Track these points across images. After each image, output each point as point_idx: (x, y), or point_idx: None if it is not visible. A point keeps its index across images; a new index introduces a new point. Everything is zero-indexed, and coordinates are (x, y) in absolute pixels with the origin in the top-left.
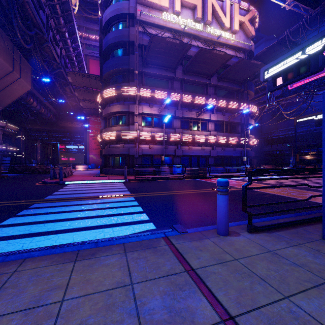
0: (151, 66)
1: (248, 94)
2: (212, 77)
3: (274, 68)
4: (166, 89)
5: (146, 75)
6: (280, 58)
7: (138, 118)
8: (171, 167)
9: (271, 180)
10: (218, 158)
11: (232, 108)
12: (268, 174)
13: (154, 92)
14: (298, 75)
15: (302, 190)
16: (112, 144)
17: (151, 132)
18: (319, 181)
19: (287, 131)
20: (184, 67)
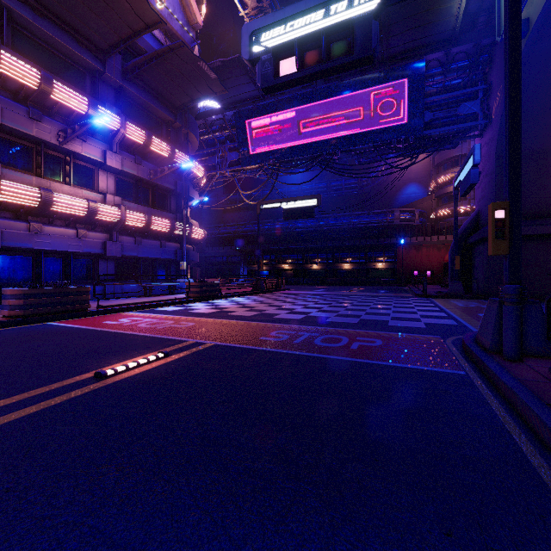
0: None
1: (189, 140)
2: (109, 59)
3: (275, 32)
4: None
5: None
6: (290, 8)
7: None
8: None
9: (240, 307)
10: (124, 261)
11: (159, 154)
12: (227, 295)
13: None
14: (328, 61)
15: (315, 326)
16: None
17: None
18: (300, 301)
19: (236, 228)
20: None
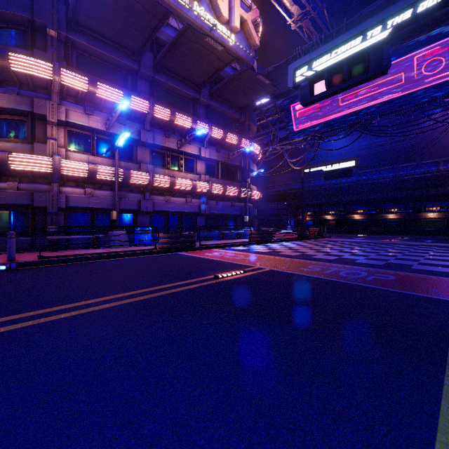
0: (89, 34)
1: (249, 129)
2: (202, 89)
3: (311, 66)
4: (122, 87)
5: (78, 49)
6: (321, 48)
7: (58, 131)
8: (132, 232)
9: (287, 249)
10: (210, 217)
11: (231, 143)
12: (277, 240)
13: (95, 84)
14: (350, 79)
15: (343, 264)
16: None
17: (87, 163)
18: (337, 247)
19: (285, 187)
20: (157, 57)
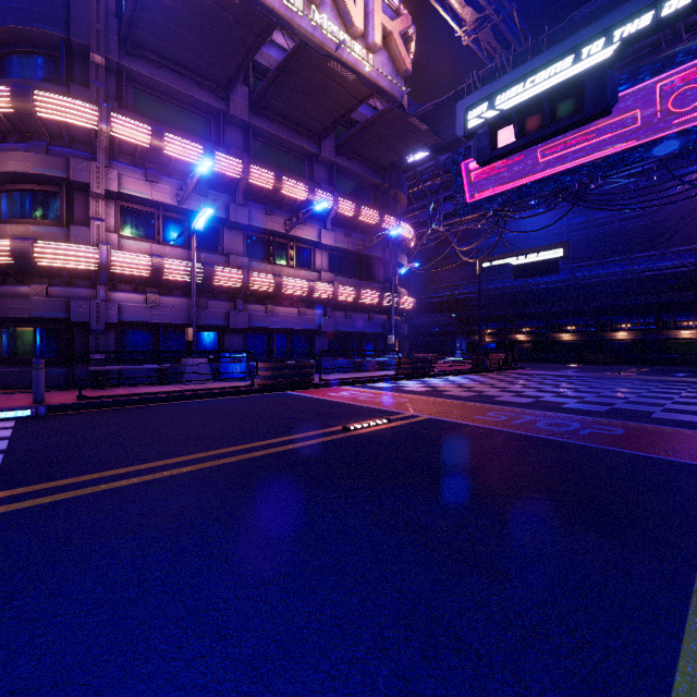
0: (153, 59)
1: (397, 200)
2: (324, 140)
3: (492, 103)
4: (201, 140)
5: (136, 82)
6: (508, 76)
7: (106, 207)
8: (217, 360)
9: (455, 387)
10: (336, 336)
11: (368, 223)
12: (440, 373)
13: (162, 135)
14: (552, 123)
15: (542, 411)
16: (1, 285)
17: (150, 256)
18: (534, 384)
19: (452, 290)
20: (254, 92)
